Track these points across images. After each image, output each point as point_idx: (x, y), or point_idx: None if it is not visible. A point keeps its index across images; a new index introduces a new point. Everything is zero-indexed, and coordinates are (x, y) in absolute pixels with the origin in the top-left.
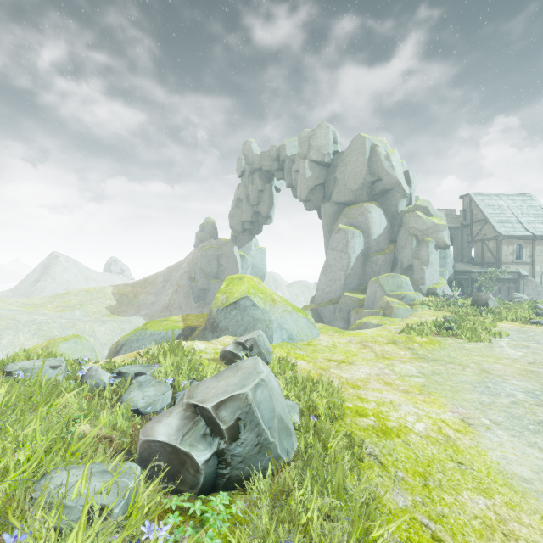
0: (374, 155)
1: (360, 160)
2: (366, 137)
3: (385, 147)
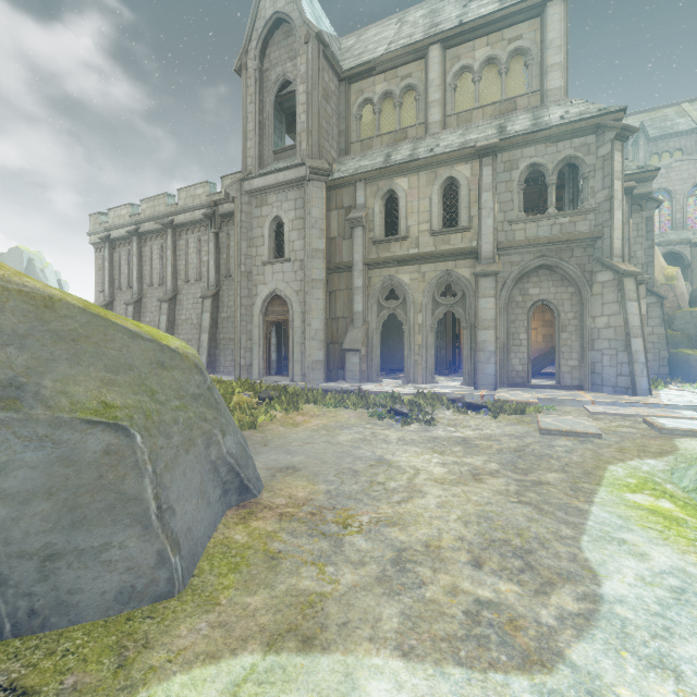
0: (32, 267)
1: (18, 267)
2: (25, 252)
3: (42, 261)
